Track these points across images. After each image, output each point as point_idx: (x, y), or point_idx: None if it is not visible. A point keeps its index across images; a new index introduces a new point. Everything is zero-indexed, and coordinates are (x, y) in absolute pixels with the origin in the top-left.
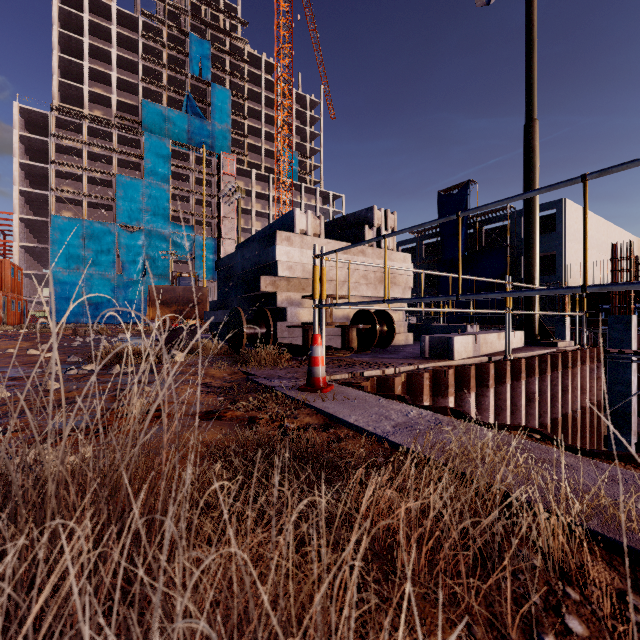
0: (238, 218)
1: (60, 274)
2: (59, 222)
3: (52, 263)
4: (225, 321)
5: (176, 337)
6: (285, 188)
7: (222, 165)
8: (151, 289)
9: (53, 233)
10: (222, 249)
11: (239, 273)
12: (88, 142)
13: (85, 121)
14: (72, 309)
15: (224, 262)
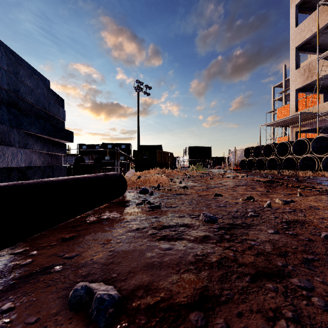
0: None
1: None
2: None
3: None
4: None
5: None
6: None
7: None
8: None
9: None
10: None
11: (2, 86)
12: None
13: None
14: None
15: None
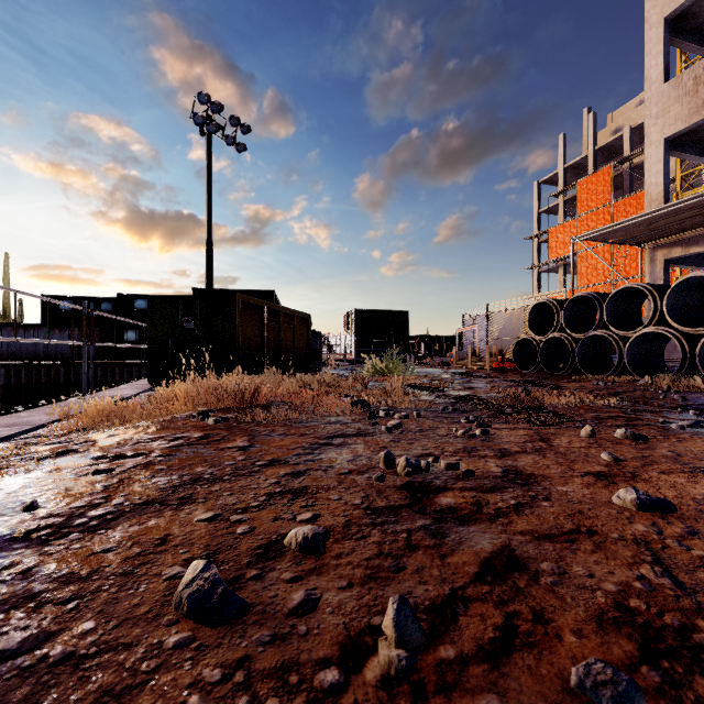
0: None
1: None
2: None
3: None
4: None
5: None
6: None
7: None
8: None
9: None
10: None
11: None
12: None
13: None
14: None
15: None
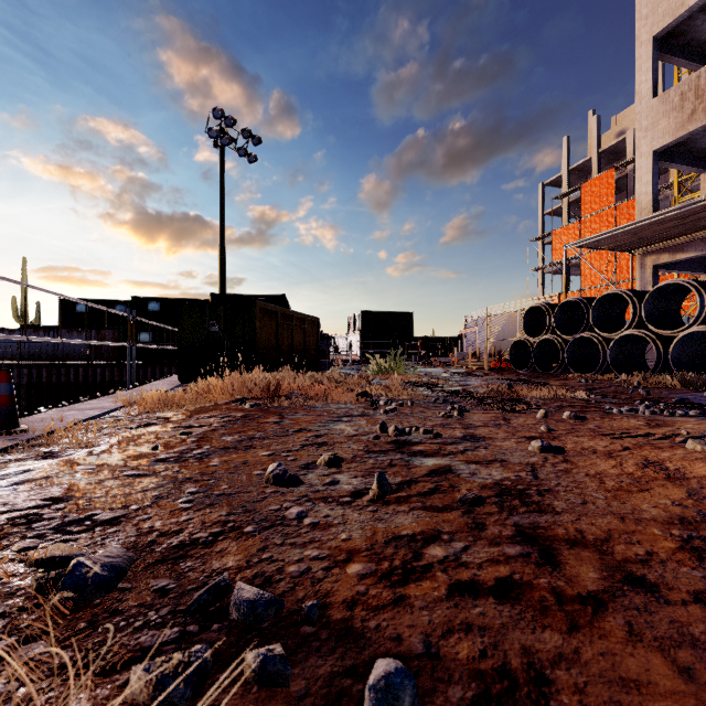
0: None
1: None
2: None
3: None
4: None
5: None
6: None
7: None
8: None
9: None
10: None
11: None
12: None
13: None
14: None
15: None
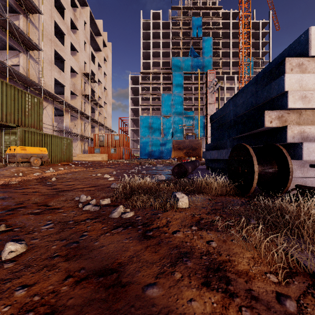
0: (218, 99)
1: (142, 139)
2: (142, 118)
3: (140, 135)
4: (218, 158)
5: (184, 168)
6: (245, 80)
7: (208, 77)
8: (174, 142)
9: (140, 123)
10: (208, 120)
11: (231, 119)
12: (151, 83)
13: (150, 74)
14: (146, 153)
15: (216, 115)
